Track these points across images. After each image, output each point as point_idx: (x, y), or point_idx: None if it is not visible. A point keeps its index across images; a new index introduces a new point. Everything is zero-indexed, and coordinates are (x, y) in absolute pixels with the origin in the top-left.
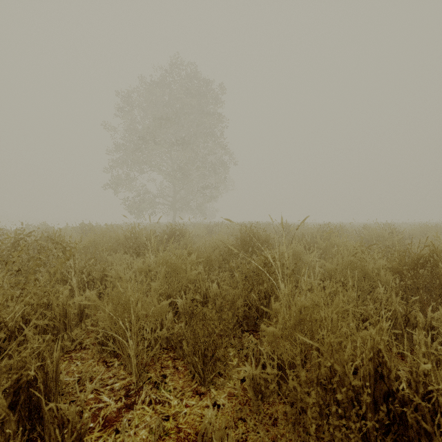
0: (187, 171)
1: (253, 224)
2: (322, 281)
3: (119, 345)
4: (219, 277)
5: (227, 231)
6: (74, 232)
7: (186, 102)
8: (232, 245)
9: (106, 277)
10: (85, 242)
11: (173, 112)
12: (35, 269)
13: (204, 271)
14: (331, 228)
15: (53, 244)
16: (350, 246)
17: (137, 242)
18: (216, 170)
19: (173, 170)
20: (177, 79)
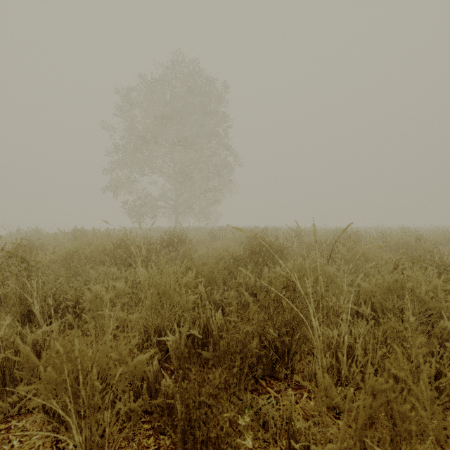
0: (190, 173)
1: (259, 229)
2: (354, 304)
3: (68, 426)
4: (224, 297)
5: (232, 237)
6: (66, 238)
7: (188, 101)
8: (239, 256)
9: (80, 300)
10: (64, 252)
11: (174, 111)
12: (0, 286)
13: (204, 292)
14: (357, 235)
15: (10, 258)
16: (393, 260)
17: (128, 251)
18: (220, 172)
19: (175, 172)
20: (179, 77)
